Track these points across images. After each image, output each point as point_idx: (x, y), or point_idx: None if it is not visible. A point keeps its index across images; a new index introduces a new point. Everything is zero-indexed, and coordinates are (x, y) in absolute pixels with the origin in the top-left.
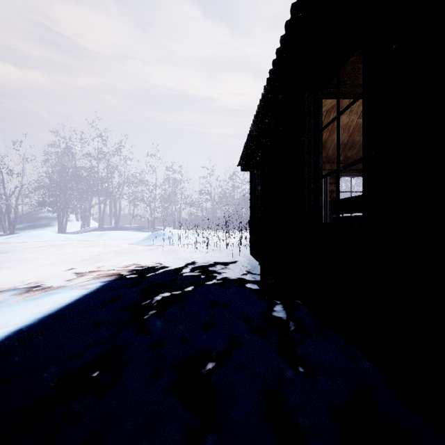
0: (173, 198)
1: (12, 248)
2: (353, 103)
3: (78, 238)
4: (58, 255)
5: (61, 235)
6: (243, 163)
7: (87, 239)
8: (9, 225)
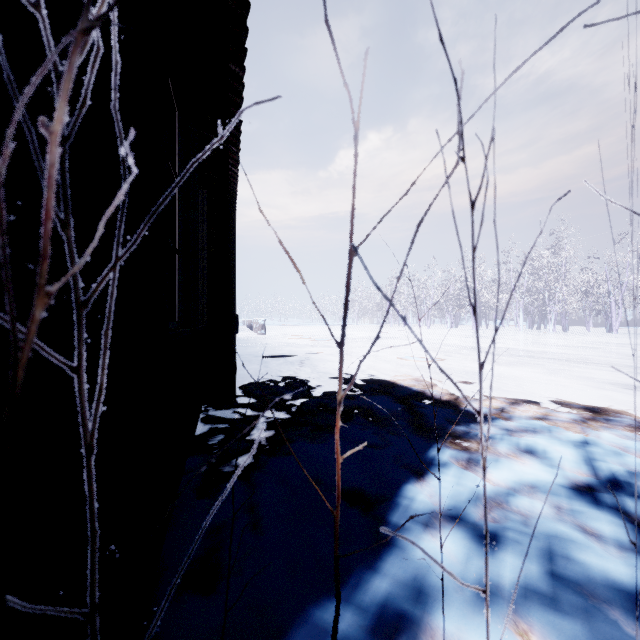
0: None
1: None
2: None
3: None
4: None
5: None
6: None
7: None
8: None
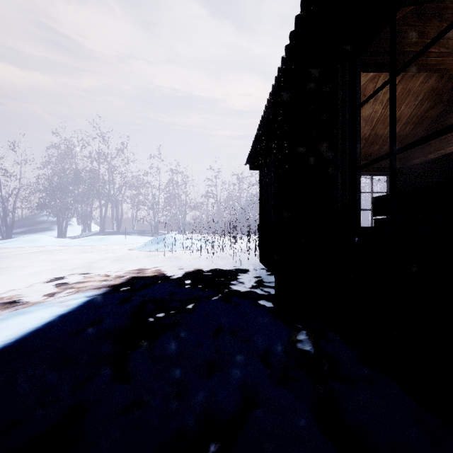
0: (177, 201)
1: (3, 254)
2: (424, 50)
3: (76, 243)
4: (49, 262)
5: (59, 240)
6: (251, 160)
7: (85, 244)
8: (6, 229)
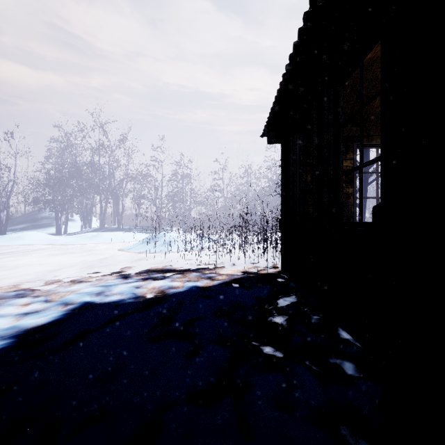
0: (181, 195)
1: None
2: None
3: (65, 241)
4: None
5: (48, 237)
6: (272, 125)
7: (74, 242)
8: None
